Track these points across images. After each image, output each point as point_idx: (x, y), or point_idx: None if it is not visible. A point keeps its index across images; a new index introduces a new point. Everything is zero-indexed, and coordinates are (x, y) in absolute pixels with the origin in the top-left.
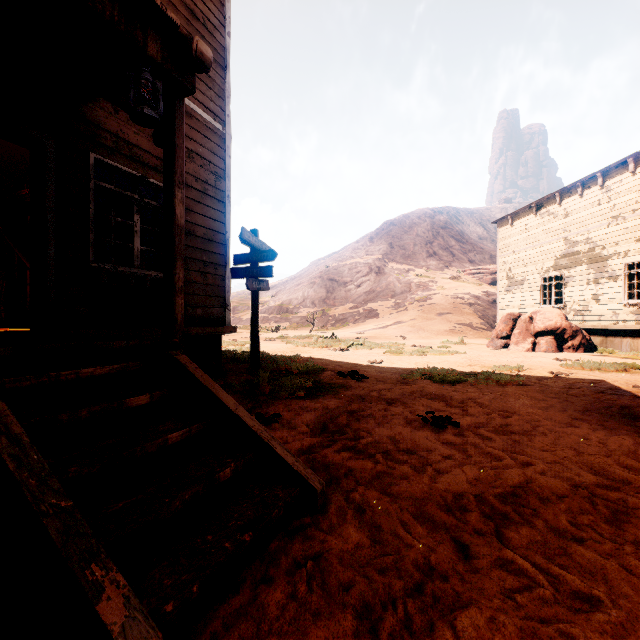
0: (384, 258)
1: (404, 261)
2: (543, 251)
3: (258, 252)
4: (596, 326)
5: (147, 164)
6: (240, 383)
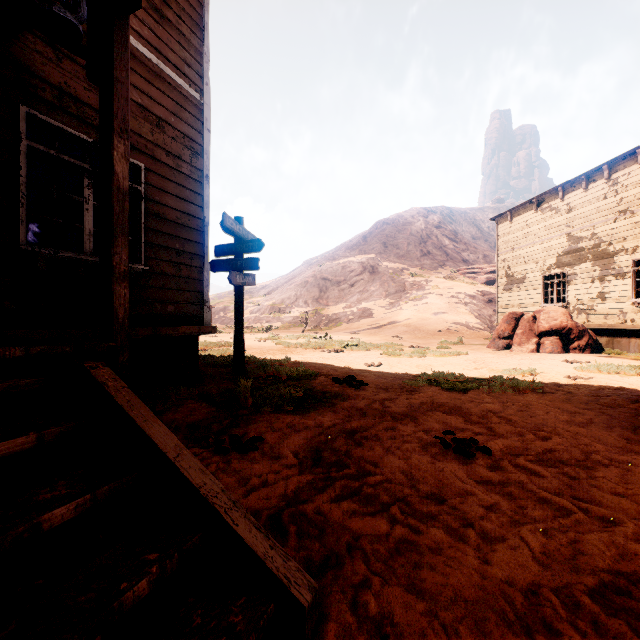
0: (378, 257)
1: (398, 260)
2: (544, 248)
3: (242, 242)
4: (602, 326)
5: None
6: (218, 393)
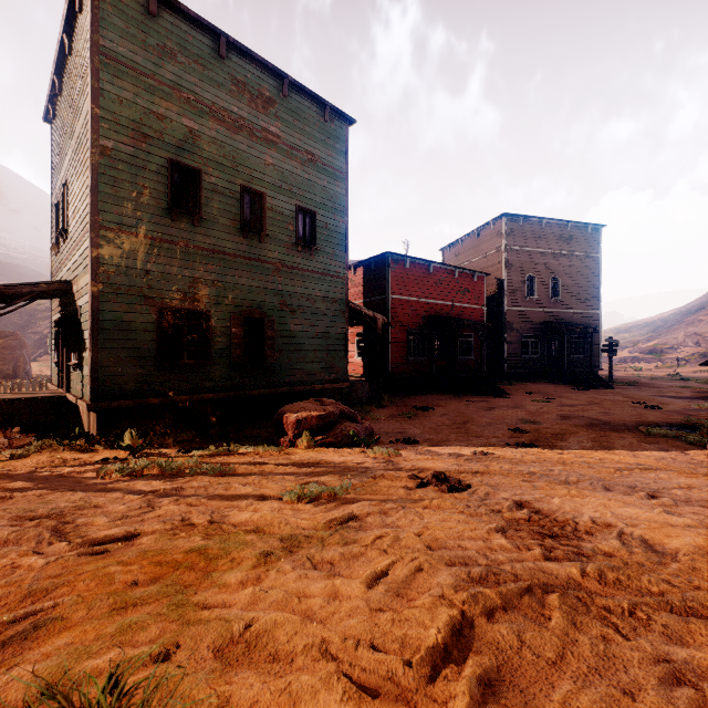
0: None
1: None
2: None
3: (611, 344)
4: None
5: (580, 332)
6: None
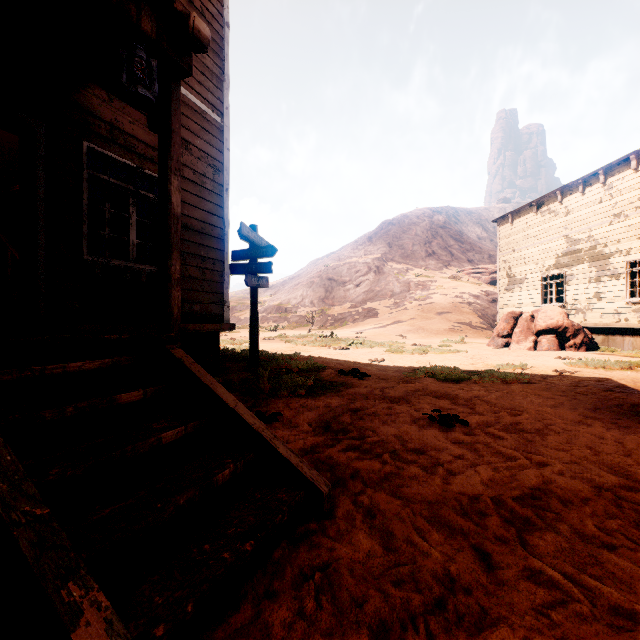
0: (383, 257)
1: (403, 261)
2: (544, 249)
3: (257, 248)
4: (598, 324)
5: (143, 155)
6: (239, 381)
